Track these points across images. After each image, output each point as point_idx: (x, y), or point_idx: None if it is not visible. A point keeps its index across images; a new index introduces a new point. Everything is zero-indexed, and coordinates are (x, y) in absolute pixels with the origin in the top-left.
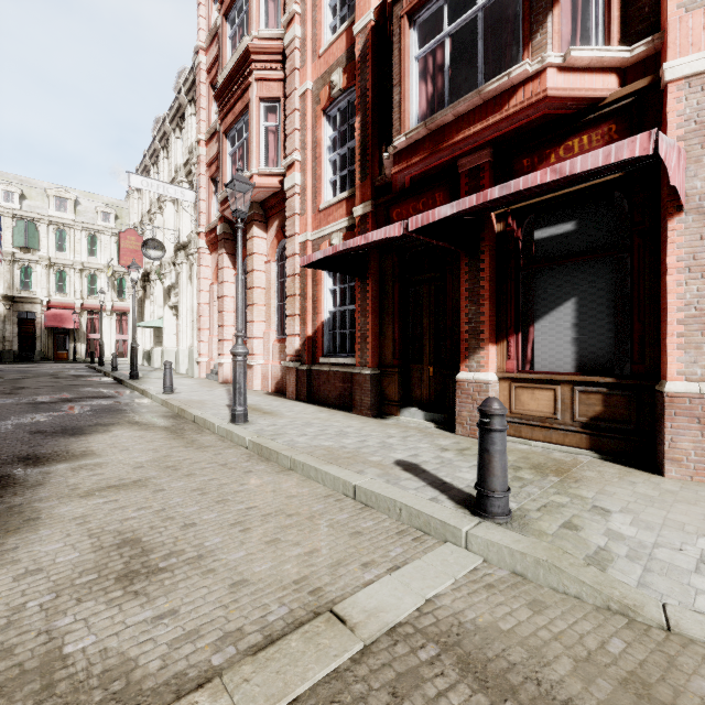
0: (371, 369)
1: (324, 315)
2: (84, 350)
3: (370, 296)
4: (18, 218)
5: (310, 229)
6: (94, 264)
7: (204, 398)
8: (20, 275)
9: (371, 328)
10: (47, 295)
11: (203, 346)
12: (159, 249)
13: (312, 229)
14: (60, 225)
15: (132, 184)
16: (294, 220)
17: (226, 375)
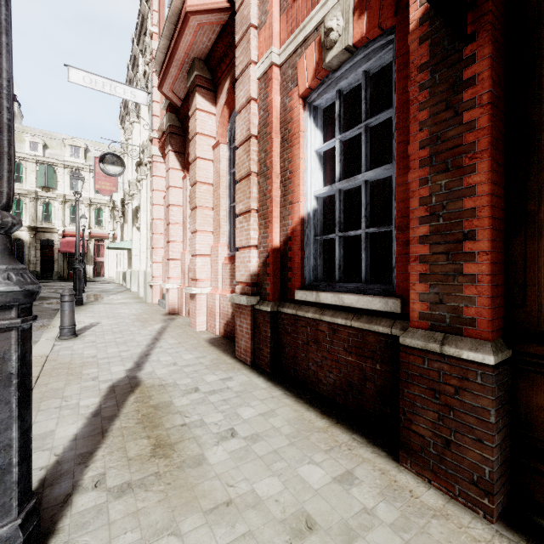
0: (492, 348)
1: (305, 204)
2: (92, 271)
3: (484, 94)
4: (40, 163)
5: (276, 44)
6: (99, 200)
7: (101, 354)
8: (42, 210)
9: (489, 204)
10: (63, 226)
11: (156, 267)
12: (117, 164)
13: (280, 44)
14: (73, 168)
15: (72, 80)
16: (248, 38)
17: (172, 303)
